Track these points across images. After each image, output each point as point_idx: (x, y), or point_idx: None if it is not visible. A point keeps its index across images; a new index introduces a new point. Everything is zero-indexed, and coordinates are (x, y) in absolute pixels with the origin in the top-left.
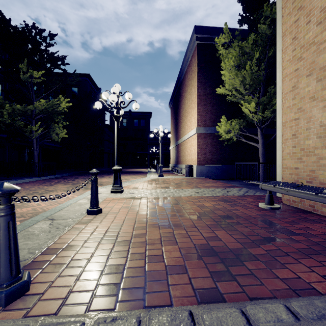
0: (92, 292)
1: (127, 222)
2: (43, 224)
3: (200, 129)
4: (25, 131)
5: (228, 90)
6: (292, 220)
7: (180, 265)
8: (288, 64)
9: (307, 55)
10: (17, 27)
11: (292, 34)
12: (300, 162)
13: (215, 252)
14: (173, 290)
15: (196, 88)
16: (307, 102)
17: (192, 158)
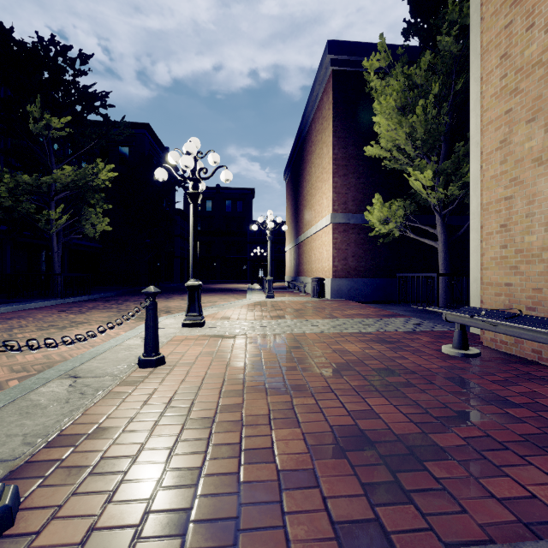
0: (136, 527)
1: (209, 382)
2: (57, 385)
3: (337, 216)
4: (38, 220)
5: (386, 150)
6: (503, 378)
7: (304, 468)
8: (493, 102)
9: (529, 84)
10: (23, 42)
11: (500, 49)
12: (515, 274)
13: (369, 442)
14: (292, 524)
15: (330, 147)
16: (528, 168)
17: (323, 266)
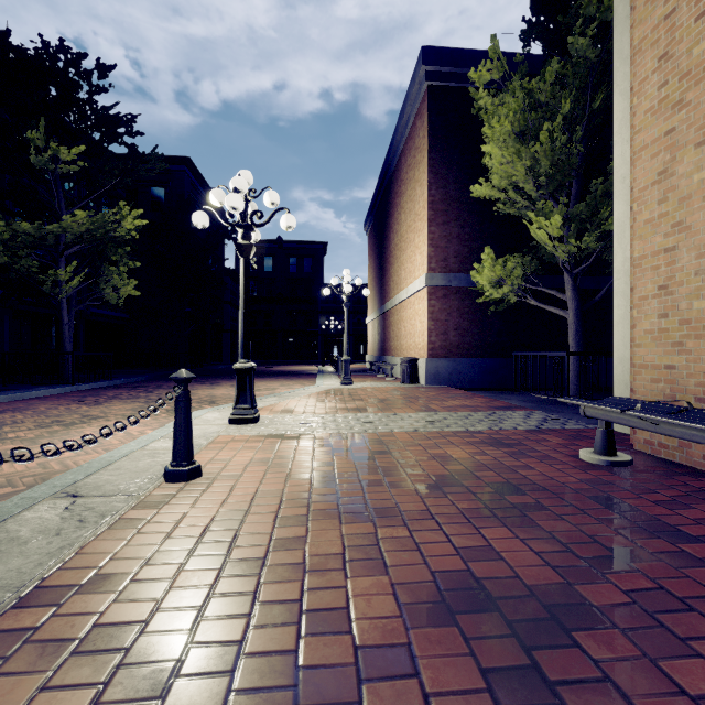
0: None
1: (261, 503)
2: (47, 509)
3: (434, 277)
4: (43, 282)
5: (499, 190)
6: (669, 497)
7: (395, 641)
8: (648, 120)
9: (699, 94)
10: (23, 49)
11: (657, 47)
12: (679, 353)
13: (488, 598)
14: None
15: (425, 186)
16: (697, 208)
17: (416, 343)
